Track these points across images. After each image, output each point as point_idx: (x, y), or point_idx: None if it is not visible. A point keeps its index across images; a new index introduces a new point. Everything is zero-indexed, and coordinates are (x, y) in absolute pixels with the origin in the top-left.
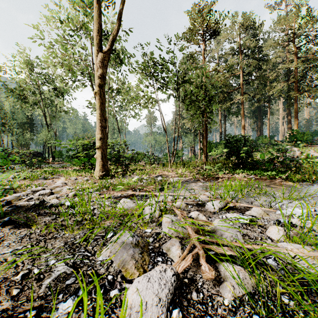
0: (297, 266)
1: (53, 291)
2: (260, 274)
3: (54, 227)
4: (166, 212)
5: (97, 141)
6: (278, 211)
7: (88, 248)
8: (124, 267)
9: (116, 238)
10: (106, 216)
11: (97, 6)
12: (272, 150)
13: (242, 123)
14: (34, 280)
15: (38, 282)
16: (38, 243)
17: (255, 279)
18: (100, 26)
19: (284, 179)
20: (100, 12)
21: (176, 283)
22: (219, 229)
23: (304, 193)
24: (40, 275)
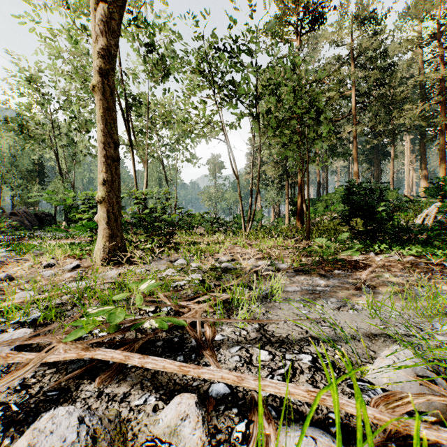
0: None
1: None
2: None
3: None
4: None
5: (99, 188)
6: None
7: None
8: None
9: None
10: None
11: None
12: (446, 207)
13: (354, 168)
14: None
15: None
16: None
17: None
18: None
19: None
20: None
21: None
22: None
23: None
24: None
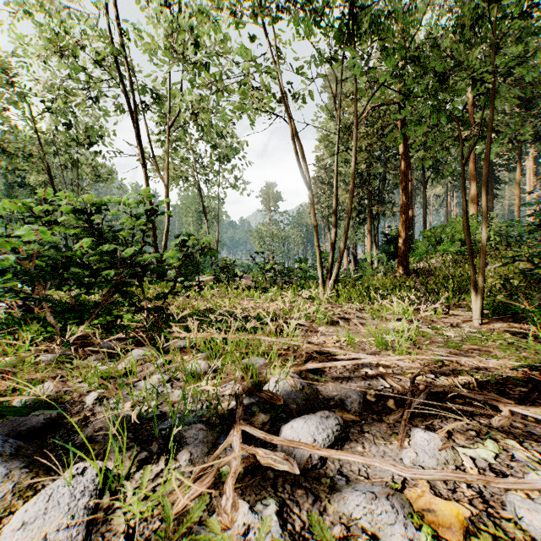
0: None
1: None
2: None
3: None
4: None
5: None
6: None
7: None
8: None
9: None
10: None
11: None
12: None
13: (472, 191)
14: None
15: None
16: None
17: None
18: None
19: None
20: None
21: None
22: None
23: None
24: None
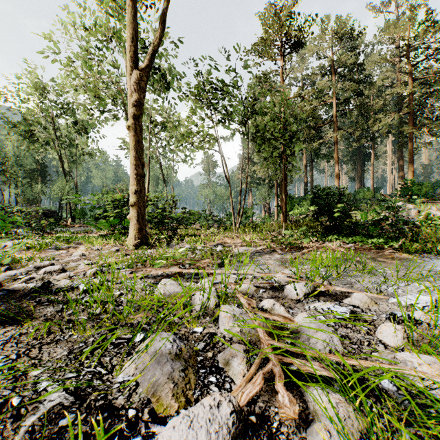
0: (436, 403)
1: (36, 439)
2: (371, 407)
3: (58, 325)
4: (225, 301)
5: (131, 196)
6: (391, 298)
7: (103, 360)
8: (155, 395)
9: (144, 346)
10: (137, 306)
11: (131, 4)
12: (379, 208)
13: (336, 170)
14: (10, 418)
15: (16, 421)
16: (29, 350)
17: (365, 423)
18: (135, 33)
19: (396, 249)
20: (135, 13)
21: (236, 427)
22: (305, 329)
23: (426, 269)
24: (21, 407)
